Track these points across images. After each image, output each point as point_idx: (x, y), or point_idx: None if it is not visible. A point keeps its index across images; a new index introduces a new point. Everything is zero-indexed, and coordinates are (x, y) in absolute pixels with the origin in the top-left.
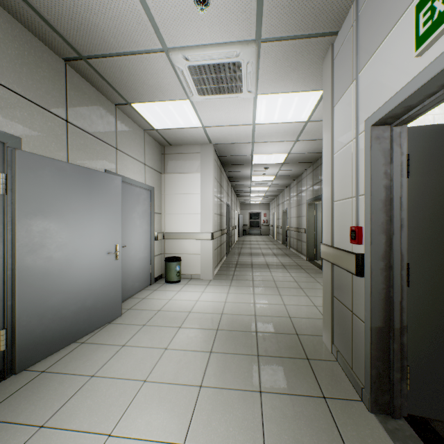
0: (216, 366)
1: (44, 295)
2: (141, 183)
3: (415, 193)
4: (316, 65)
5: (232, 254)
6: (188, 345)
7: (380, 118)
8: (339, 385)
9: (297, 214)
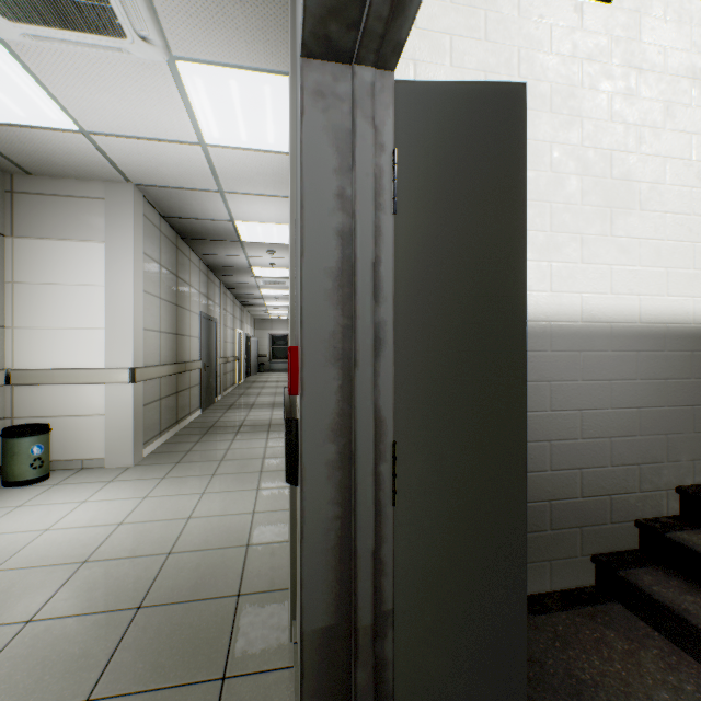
0: None
1: None
2: None
3: (413, 258)
4: None
5: (216, 408)
6: None
7: (303, 8)
8: None
9: None
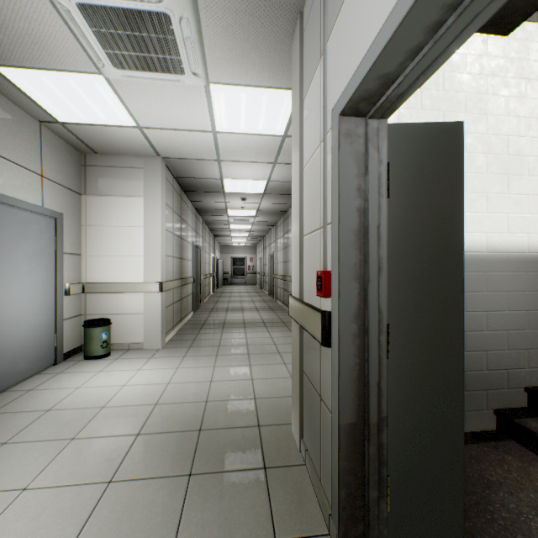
0: (108, 512)
1: None
2: (33, 205)
3: (397, 222)
4: (283, 46)
5: (202, 311)
6: (73, 473)
7: (349, 98)
8: (302, 510)
9: (284, 259)
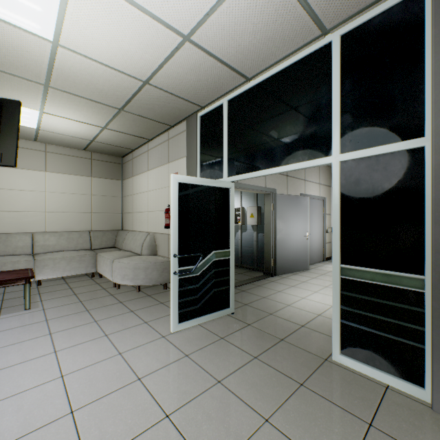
0: None
1: (283, 249)
2: (317, 196)
3: None
4: None
5: None
6: None
7: None
8: None
9: None
